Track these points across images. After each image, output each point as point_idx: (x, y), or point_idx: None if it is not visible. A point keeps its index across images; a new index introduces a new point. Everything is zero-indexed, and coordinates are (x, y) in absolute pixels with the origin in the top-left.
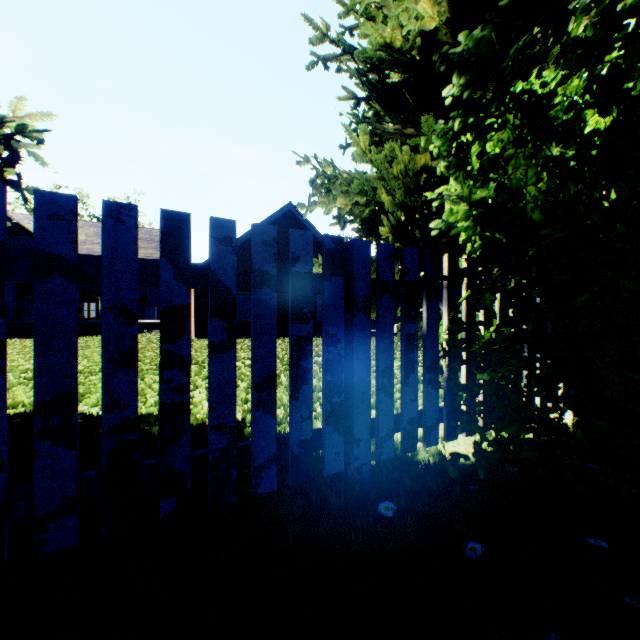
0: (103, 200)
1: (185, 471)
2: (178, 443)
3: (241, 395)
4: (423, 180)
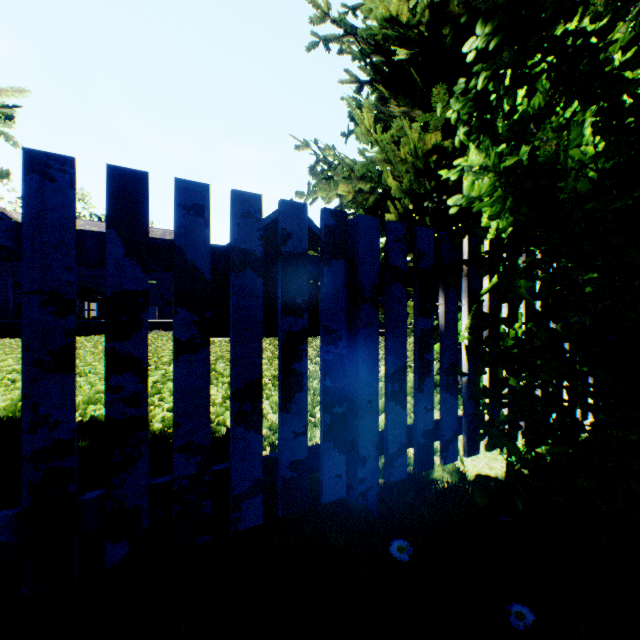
0: (23, 148)
1: (140, 506)
2: (131, 470)
3: None
4: (434, 162)
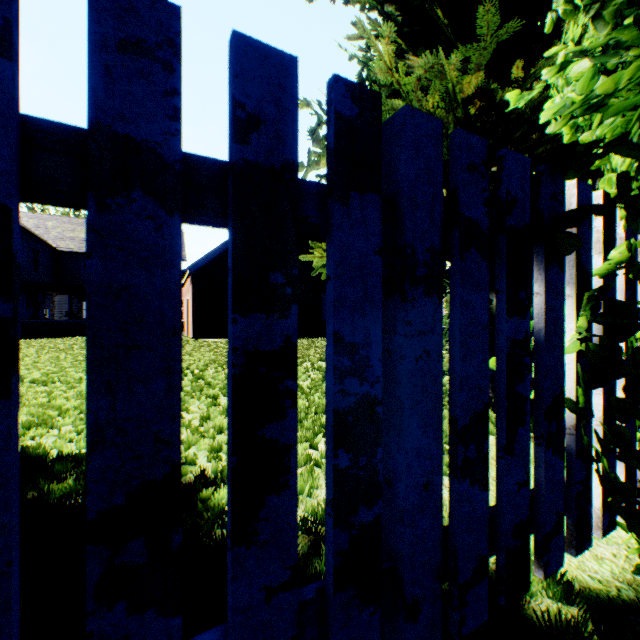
0: None
1: None
2: None
3: (216, 419)
4: (474, 112)
